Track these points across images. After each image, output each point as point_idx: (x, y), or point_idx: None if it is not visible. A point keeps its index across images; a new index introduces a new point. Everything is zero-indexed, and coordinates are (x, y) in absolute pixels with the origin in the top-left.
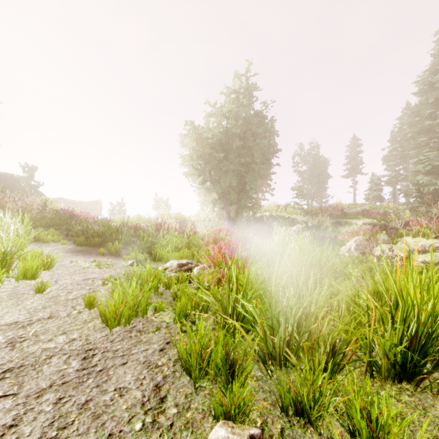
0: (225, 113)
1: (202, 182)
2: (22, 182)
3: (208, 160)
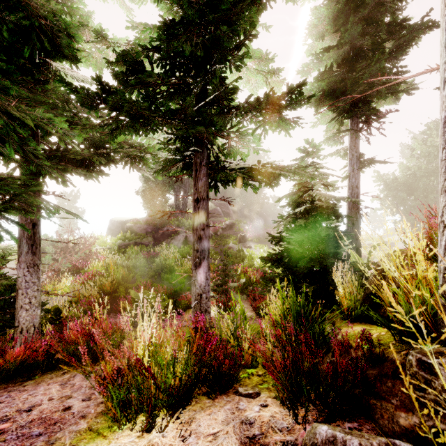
0: (421, 148)
1: (393, 213)
2: (272, 208)
3: (392, 200)
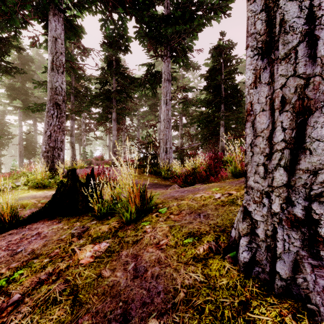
0: None
1: None
2: None
3: None
